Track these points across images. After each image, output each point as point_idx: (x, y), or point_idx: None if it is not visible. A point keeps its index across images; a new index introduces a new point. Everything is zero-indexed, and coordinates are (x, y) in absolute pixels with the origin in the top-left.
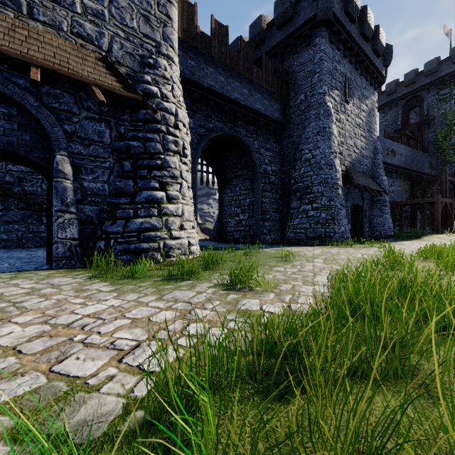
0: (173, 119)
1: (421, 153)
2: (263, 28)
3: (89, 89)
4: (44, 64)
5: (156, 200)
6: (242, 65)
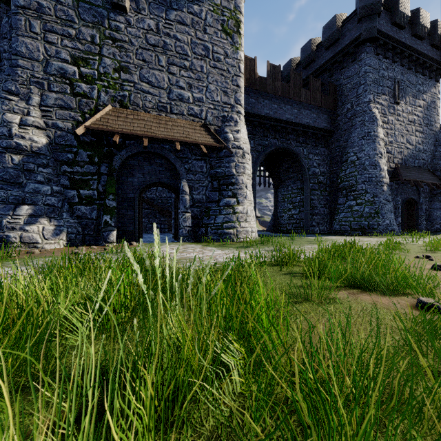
0: (241, 152)
1: None
2: (313, 50)
3: (198, 146)
4: (180, 139)
5: (231, 204)
6: (292, 92)
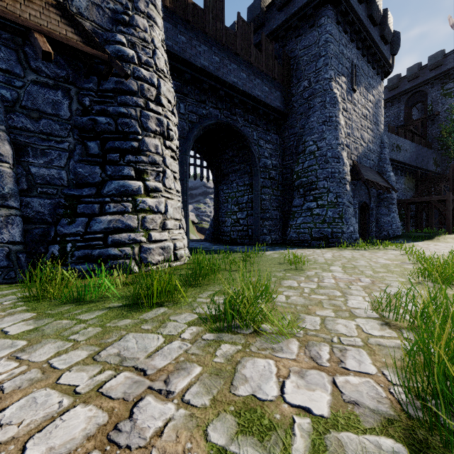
0: (154, 91)
1: (426, 150)
2: (262, 10)
3: (30, 37)
4: None
5: (130, 193)
6: (240, 45)
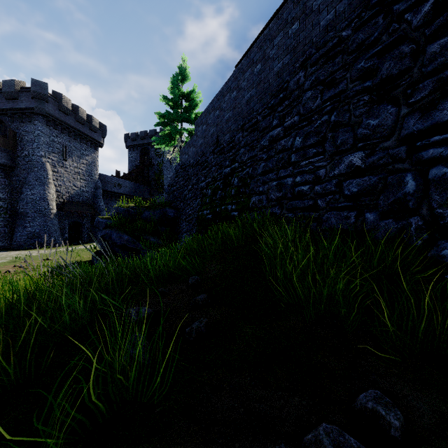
0: None
1: (143, 186)
2: None
3: None
4: None
5: None
6: None
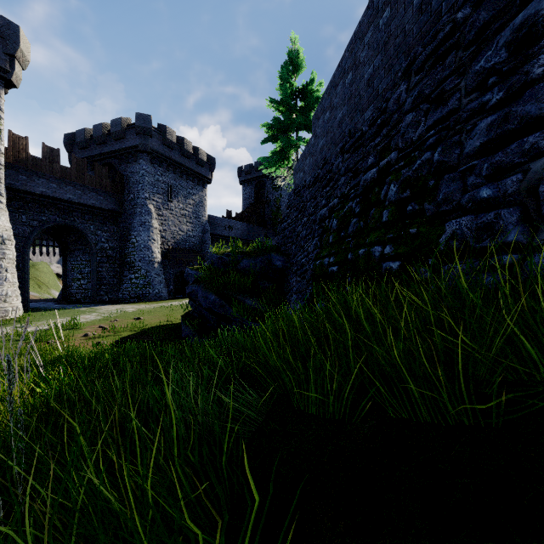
0: (0, 239)
1: (258, 227)
2: (104, 134)
3: None
4: None
5: None
6: (75, 175)
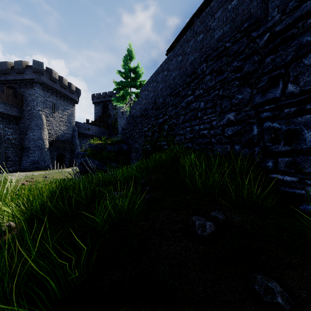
0: None
1: (104, 129)
2: (9, 68)
3: None
4: None
5: None
6: None
